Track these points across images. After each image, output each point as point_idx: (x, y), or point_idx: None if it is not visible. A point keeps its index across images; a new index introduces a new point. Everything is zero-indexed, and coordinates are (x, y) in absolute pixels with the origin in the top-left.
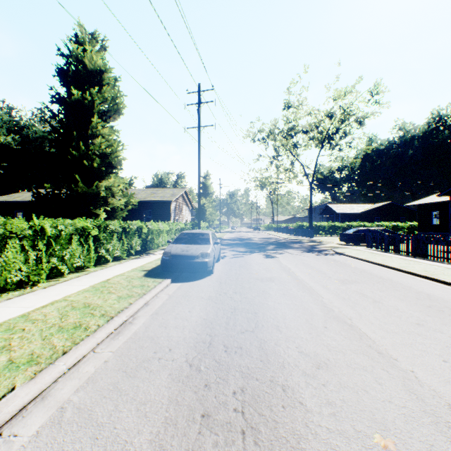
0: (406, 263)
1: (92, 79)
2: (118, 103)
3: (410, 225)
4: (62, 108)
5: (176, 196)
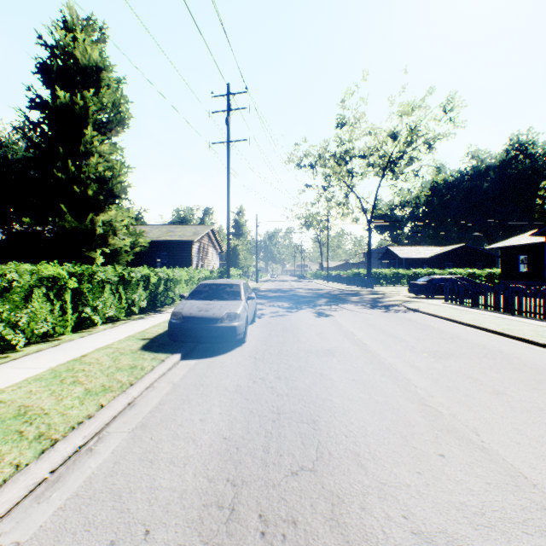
0: (508, 323)
1: (87, 79)
2: (122, 111)
3: (489, 272)
4: (44, 116)
5: (199, 235)
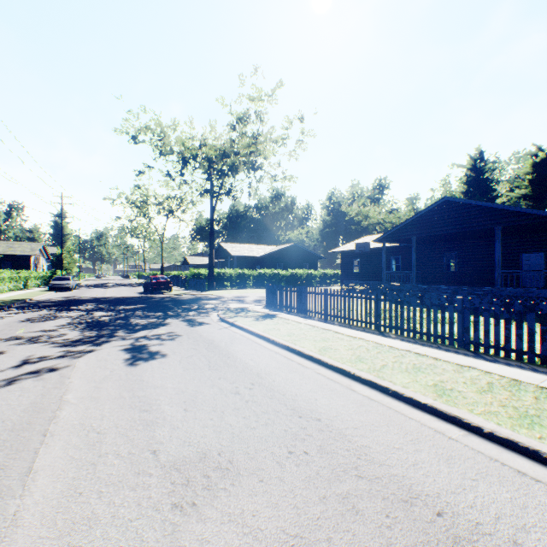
0: None
1: None
2: None
3: None
4: None
5: (37, 251)
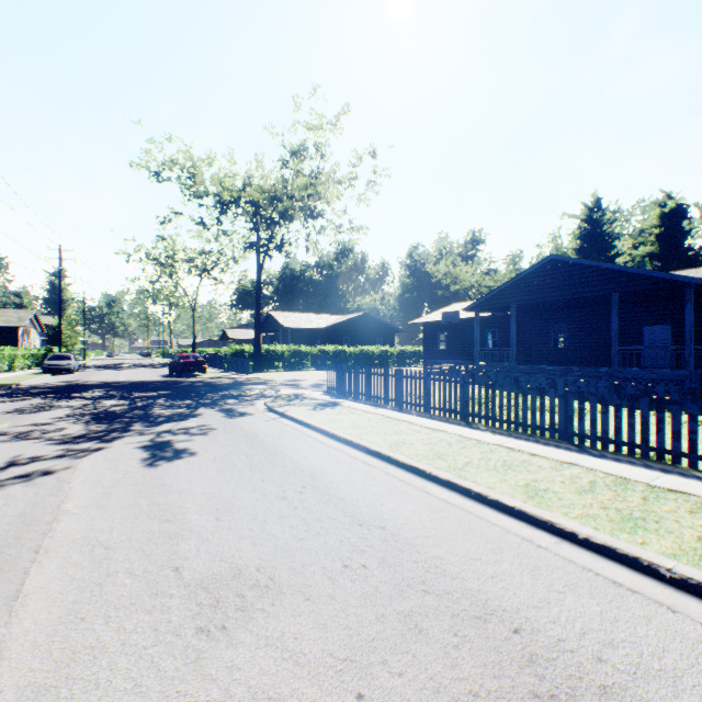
0: None
1: None
2: None
3: None
4: None
5: (27, 321)
